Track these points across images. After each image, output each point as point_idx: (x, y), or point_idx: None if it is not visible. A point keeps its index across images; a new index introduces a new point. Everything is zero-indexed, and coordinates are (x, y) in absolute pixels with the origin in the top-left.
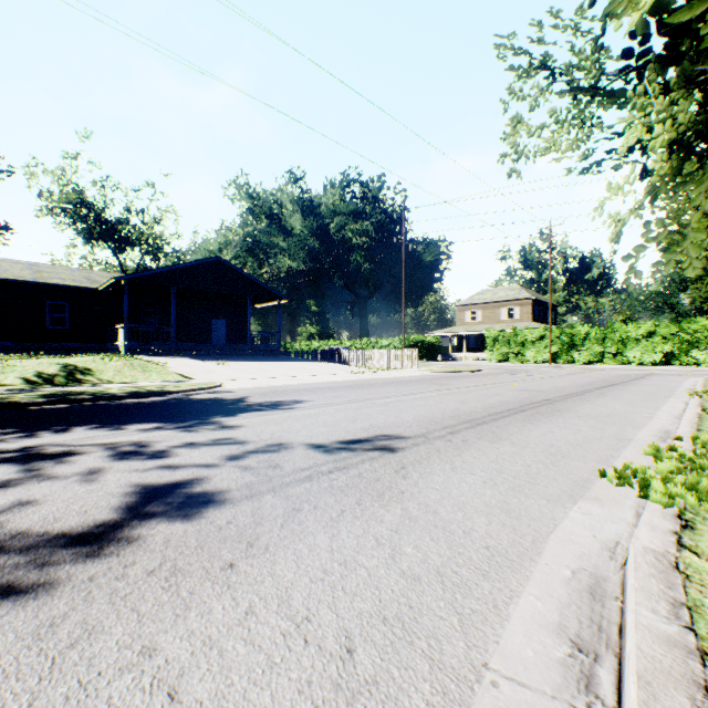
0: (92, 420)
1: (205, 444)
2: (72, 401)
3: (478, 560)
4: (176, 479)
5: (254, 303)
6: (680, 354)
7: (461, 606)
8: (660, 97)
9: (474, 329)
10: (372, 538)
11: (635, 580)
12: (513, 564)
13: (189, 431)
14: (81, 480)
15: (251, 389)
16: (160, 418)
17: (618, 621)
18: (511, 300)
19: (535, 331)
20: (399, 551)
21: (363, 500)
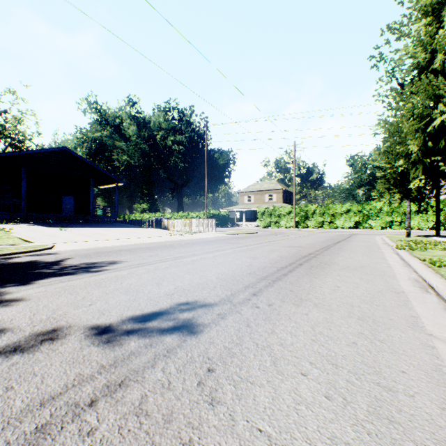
0: None
1: None
2: None
3: None
4: None
5: (98, 185)
6: (363, 222)
7: None
8: None
9: (249, 207)
10: None
11: None
12: None
13: None
14: None
15: (77, 251)
16: None
17: None
18: (271, 189)
19: (286, 208)
20: None
21: None
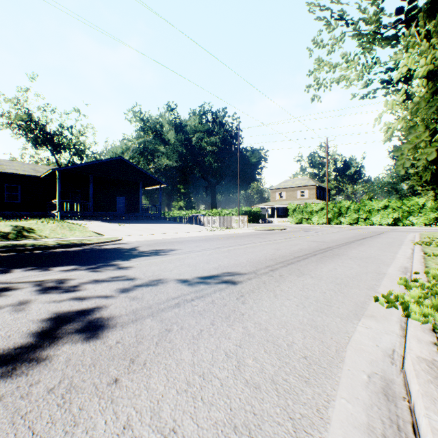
0: (29, 264)
1: (106, 280)
2: (18, 250)
3: (300, 368)
4: (82, 308)
5: (144, 187)
6: (403, 219)
7: (293, 412)
8: (424, 39)
9: (281, 203)
10: (223, 352)
11: (419, 386)
12: (326, 371)
13: (96, 271)
14: (11, 310)
15: (141, 242)
16: (78, 262)
17: (410, 419)
18: (303, 186)
19: (318, 205)
20: (243, 363)
21: (215, 321)
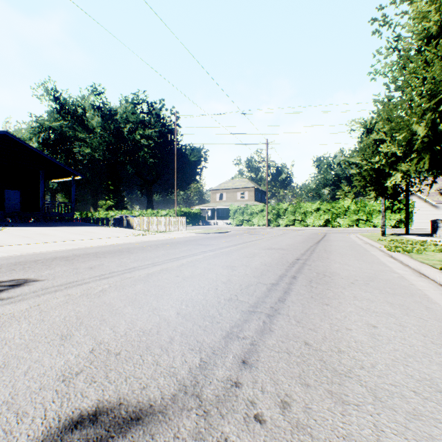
0: None
1: None
2: None
3: None
4: None
5: (50, 178)
6: (332, 220)
7: None
8: None
9: (222, 205)
10: None
11: None
12: None
13: None
14: None
15: None
16: None
17: None
18: (243, 187)
19: (259, 206)
20: None
21: None
